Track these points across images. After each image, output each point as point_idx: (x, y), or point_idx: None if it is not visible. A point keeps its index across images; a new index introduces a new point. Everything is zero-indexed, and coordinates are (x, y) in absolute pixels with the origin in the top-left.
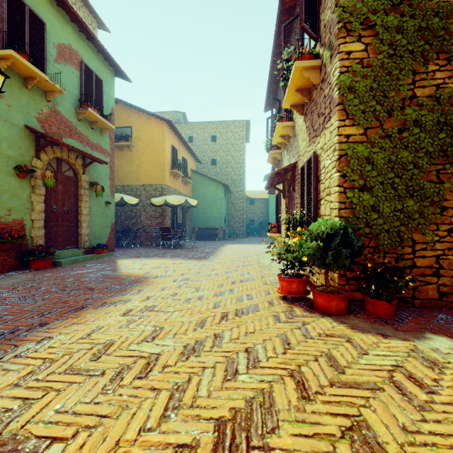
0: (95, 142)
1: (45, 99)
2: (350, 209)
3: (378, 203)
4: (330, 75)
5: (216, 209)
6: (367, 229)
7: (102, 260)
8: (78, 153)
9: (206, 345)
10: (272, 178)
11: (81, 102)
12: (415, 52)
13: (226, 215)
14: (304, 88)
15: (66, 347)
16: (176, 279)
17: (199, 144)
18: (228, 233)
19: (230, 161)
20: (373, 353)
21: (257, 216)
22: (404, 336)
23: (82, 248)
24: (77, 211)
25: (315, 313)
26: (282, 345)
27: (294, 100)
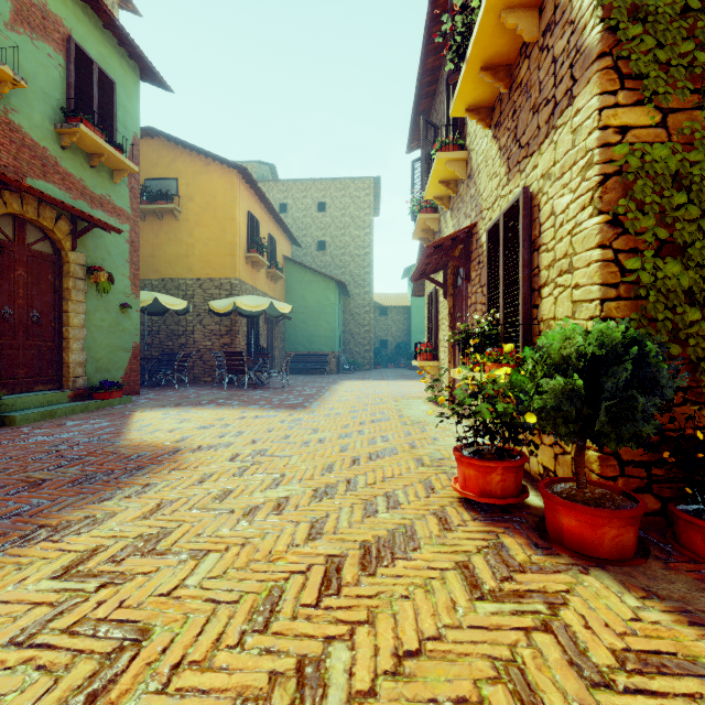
0: (100, 193)
1: None
2: (629, 301)
3: (701, 284)
4: (574, 1)
5: (326, 322)
6: (676, 347)
7: (106, 413)
8: (62, 211)
9: None
10: (427, 256)
11: (66, 113)
12: None
13: (341, 333)
14: (498, 63)
15: None
16: (238, 454)
17: (297, 215)
18: (345, 362)
19: (348, 244)
20: None
21: (393, 336)
22: None
23: (70, 388)
24: (60, 320)
25: (560, 557)
26: None
27: (474, 95)
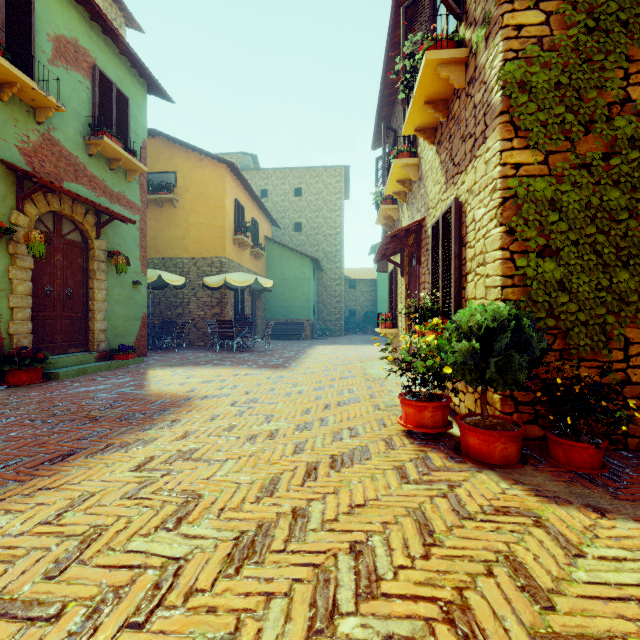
0: (117, 191)
1: (34, 120)
2: (521, 288)
3: (569, 277)
4: (486, 68)
5: (302, 294)
6: (551, 321)
7: (126, 370)
8: (89, 207)
9: (276, 537)
10: (385, 244)
11: (92, 127)
12: (628, 25)
13: (315, 303)
14: (437, 98)
15: (6, 543)
16: (236, 401)
17: (276, 200)
18: (318, 329)
19: (321, 224)
20: (593, 553)
21: (361, 305)
22: (635, 511)
23: (95, 351)
24: (87, 296)
25: (466, 464)
26: (420, 535)
27: (421, 120)
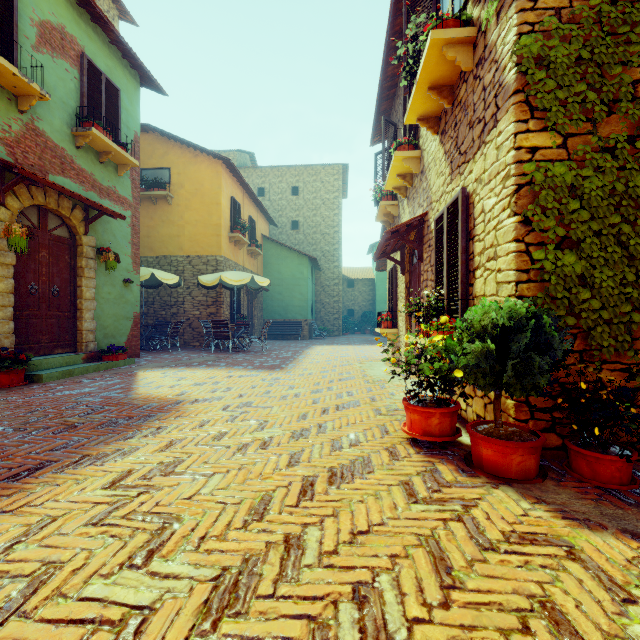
0: (107, 185)
1: (16, 108)
2: (538, 283)
3: (591, 271)
4: (497, 45)
5: (299, 293)
6: (571, 319)
7: (114, 372)
8: (77, 201)
9: (264, 575)
10: (386, 240)
11: (80, 118)
12: None
13: (313, 303)
14: (442, 84)
15: None
16: (228, 406)
17: (273, 198)
18: (316, 329)
19: (319, 223)
20: None
21: (359, 305)
22: None
23: (83, 352)
24: (75, 294)
25: (479, 478)
26: (436, 573)
27: (424, 108)
